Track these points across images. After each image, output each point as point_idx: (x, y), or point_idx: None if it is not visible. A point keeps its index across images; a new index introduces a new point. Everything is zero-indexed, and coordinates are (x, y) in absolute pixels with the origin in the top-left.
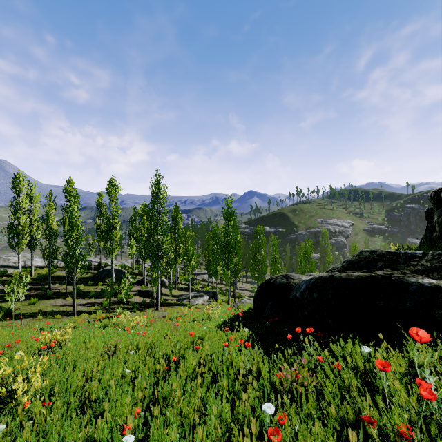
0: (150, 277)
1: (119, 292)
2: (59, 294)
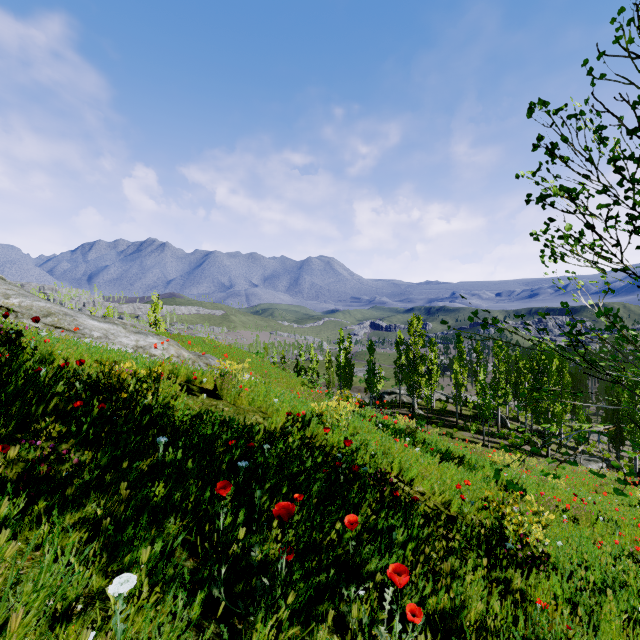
0: (530, 427)
1: (506, 436)
2: (463, 428)
